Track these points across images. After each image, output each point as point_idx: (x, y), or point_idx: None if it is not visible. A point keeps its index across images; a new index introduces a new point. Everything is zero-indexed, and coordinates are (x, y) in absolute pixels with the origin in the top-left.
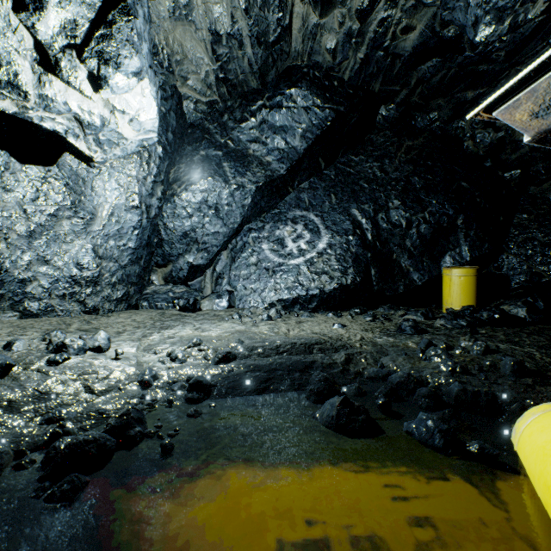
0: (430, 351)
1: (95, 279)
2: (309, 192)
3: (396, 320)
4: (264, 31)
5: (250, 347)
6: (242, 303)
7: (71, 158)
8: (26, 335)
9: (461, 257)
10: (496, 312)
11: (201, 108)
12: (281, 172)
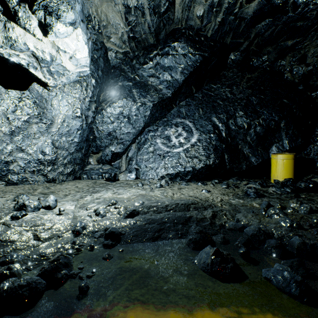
0: (270, 210)
1: (53, 161)
2: (185, 107)
3: (242, 187)
4: (158, 5)
5: (148, 206)
6: (144, 176)
7: (38, 86)
8: (4, 197)
9: (283, 147)
10: (310, 183)
11: (119, 56)
12: (168, 95)
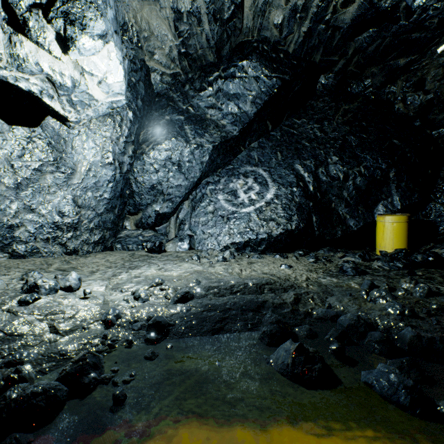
0: (374, 293)
1: (74, 225)
2: (258, 150)
3: (336, 261)
4: (220, 9)
5: (207, 287)
6: (201, 245)
7: (54, 121)
8: (8, 275)
9: (393, 206)
10: (430, 255)
11: (166, 79)
12: (235, 133)
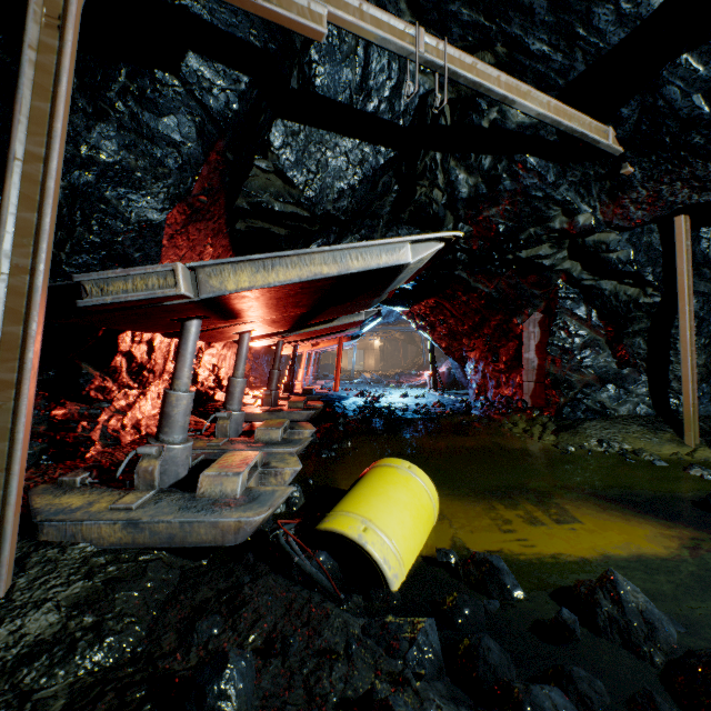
0: None
1: None
2: None
3: None
4: None
5: None
6: None
7: None
8: None
9: None
10: None
11: None
12: None
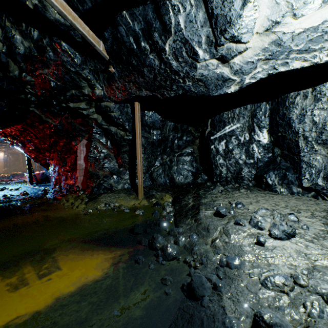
0: None
1: None
2: None
3: None
4: None
5: None
6: None
7: None
8: (298, 212)
9: None
10: None
11: None
12: None
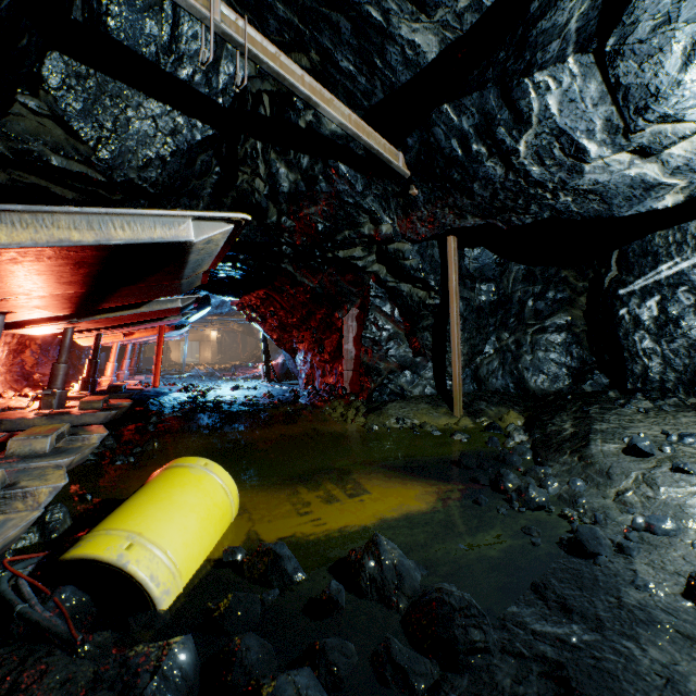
0: None
1: None
2: None
3: None
4: None
5: None
6: None
7: None
8: None
9: None
10: None
11: None
12: None
